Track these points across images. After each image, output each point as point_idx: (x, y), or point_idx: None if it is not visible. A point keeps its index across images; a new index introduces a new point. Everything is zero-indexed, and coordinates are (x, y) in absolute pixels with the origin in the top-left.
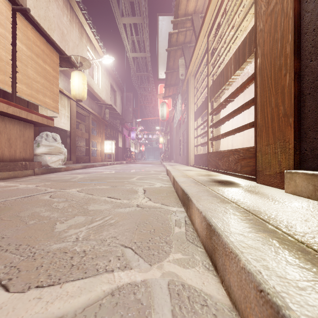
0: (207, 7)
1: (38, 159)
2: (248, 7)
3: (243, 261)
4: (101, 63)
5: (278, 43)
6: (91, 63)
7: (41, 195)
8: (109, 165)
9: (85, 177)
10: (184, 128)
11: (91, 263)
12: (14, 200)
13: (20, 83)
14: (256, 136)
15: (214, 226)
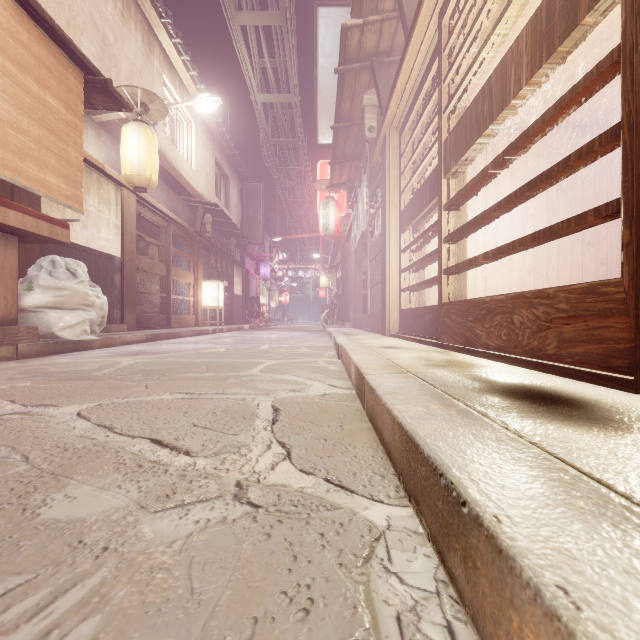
0: None
1: (28, 319)
2: None
3: None
4: (194, 116)
5: None
6: (173, 114)
7: None
8: (212, 333)
9: (137, 363)
10: (375, 251)
11: None
12: None
13: None
14: (637, 243)
15: None
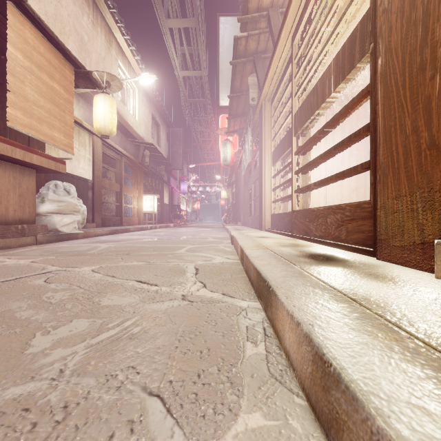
0: None
1: (42, 220)
2: None
3: None
4: (138, 85)
5: (418, 27)
6: (124, 84)
7: (33, 277)
8: (149, 229)
9: (110, 247)
10: (256, 176)
11: None
12: None
13: (13, 108)
14: (374, 184)
15: (337, 370)
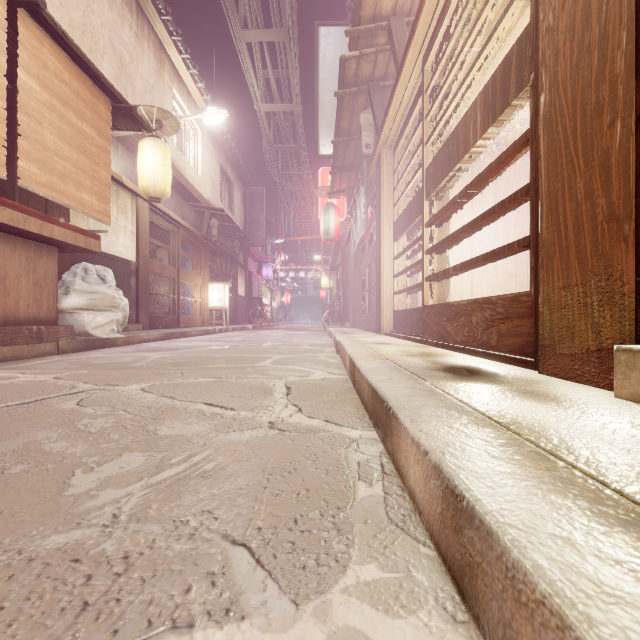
0: None
1: (66, 320)
2: None
3: None
4: (201, 125)
5: (593, 54)
6: (182, 124)
7: (60, 398)
8: (218, 332)
9: (164, 357)
10: (372, 256)
11: (136, 598)
12: None
13: (26, 160)
14: (535, 268)
15: (470, 502)
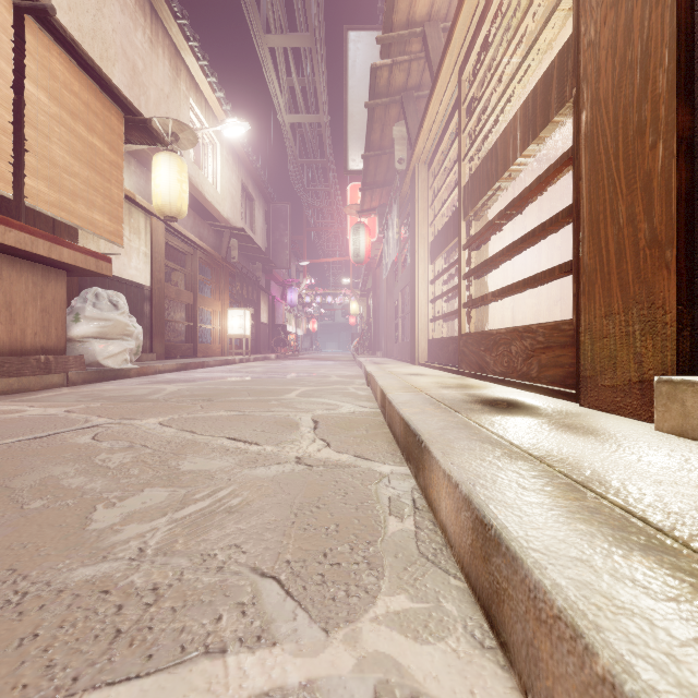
0: (460, 3)
1: (75, 349)
2: (553, 2)
3: (608, 661)
4: (220, 138)
5: (635, 72)
6: (199, 136)
7: (74, 432)
8: (239, 362)
9: (181, 389)
10: (405, 280)
11: (168, 626)
12: (8, 446)
13: (34, 177)
14: (577, 295)
15: (498, 530)
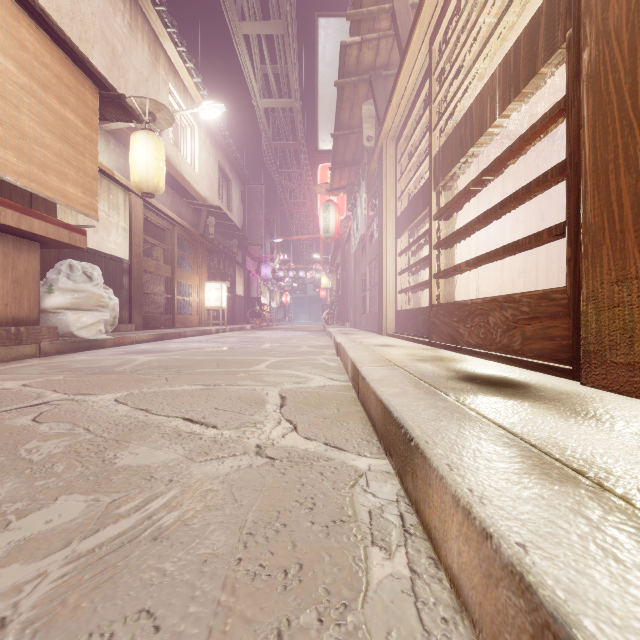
0: None
1: (49, 320)
2: None
3: None
4: (198, 121)
5: None
6: (178, 119)
7: (16, 411)
8: (215, 332)
9: (152, 360)
10: (373, 254)
11: None
12: None
13: (1, 147)
14: (574, 259)
15: None
